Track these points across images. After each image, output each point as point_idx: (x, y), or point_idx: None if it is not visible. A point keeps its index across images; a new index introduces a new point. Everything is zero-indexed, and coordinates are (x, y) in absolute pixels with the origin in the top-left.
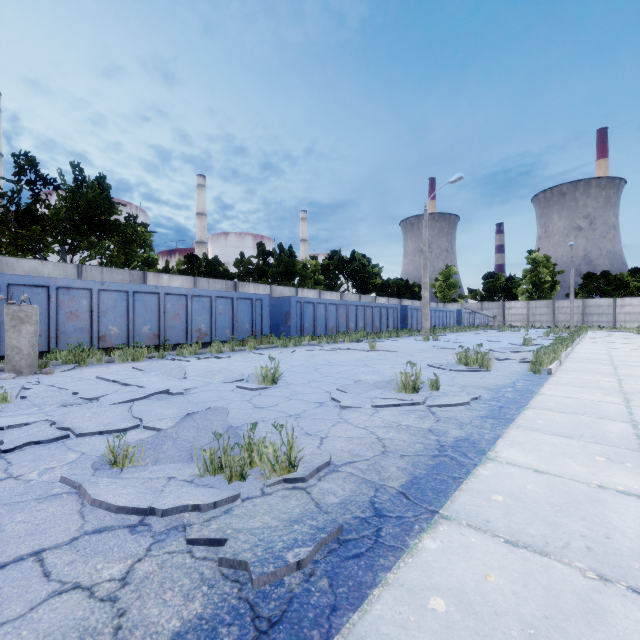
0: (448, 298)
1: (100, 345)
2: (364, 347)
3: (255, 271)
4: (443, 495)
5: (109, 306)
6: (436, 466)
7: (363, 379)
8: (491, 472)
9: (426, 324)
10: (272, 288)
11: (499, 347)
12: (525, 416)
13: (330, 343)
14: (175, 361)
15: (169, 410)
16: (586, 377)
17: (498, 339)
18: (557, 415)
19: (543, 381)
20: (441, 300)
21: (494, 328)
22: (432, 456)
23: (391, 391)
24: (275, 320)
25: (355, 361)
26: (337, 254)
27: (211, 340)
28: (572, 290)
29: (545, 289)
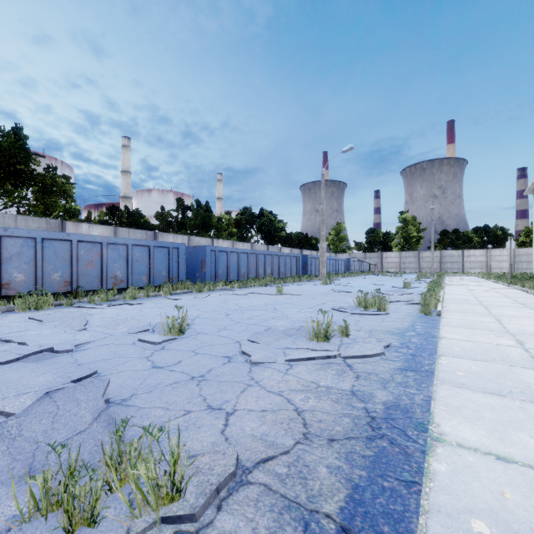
0: (339, 249)
1: (3, 293)
2: (272, 291)
3: (175, 223)
4: (405, 530)
5: (13, 253)
6: (377, 459)
7: (273, 325)
8: (448, 466)
9: (323, 270)
10: (190, 238)
11: (386, 290)
12: (442, 366)
13: (242, 288)
14: (83, 309)
15: (40, 378)
16: (470, 318)
17: (382, 283)
18: (471, 364)
19: (437, 323)
20: (333, 251)
21: (375, 273)
22: (367, 439)
23: (302, 339)
24: (191, 267)
25: (265, 305)
26: (248, 210)
27: (127, 286)
28: (432, 243)
29: (413, 242)
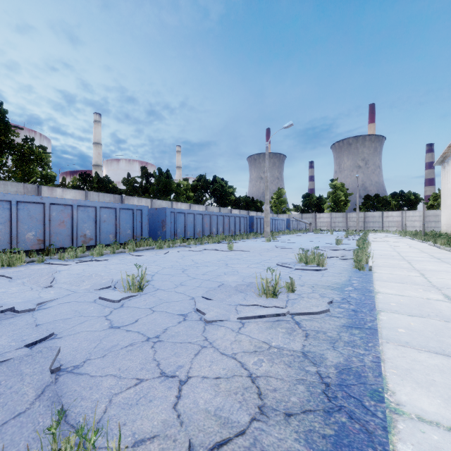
0: (280, 210)
1: None
2: (224, 248)
3: (139, 188)
4: None
5: None
6: (338, 440)
7: (225, 281)
8: (414, 448)
9: (267, 229)
10: (152, 201)
11: (321, 246)
12: (383, 323)
13: (197, 244)
14: (53, 265)
15: None
16: (397, 272)
17: (317, 239)
18: (409, 320)
19: (370, 278)
20: (275, 212)
21: (310, 231)
22: (324, 413)
23: (252, 295)
24: (153, 226)
25: (217, 261)
26: (203, 177)
27: (96, 244)
28: (358, 206)
29: (341, 205)
